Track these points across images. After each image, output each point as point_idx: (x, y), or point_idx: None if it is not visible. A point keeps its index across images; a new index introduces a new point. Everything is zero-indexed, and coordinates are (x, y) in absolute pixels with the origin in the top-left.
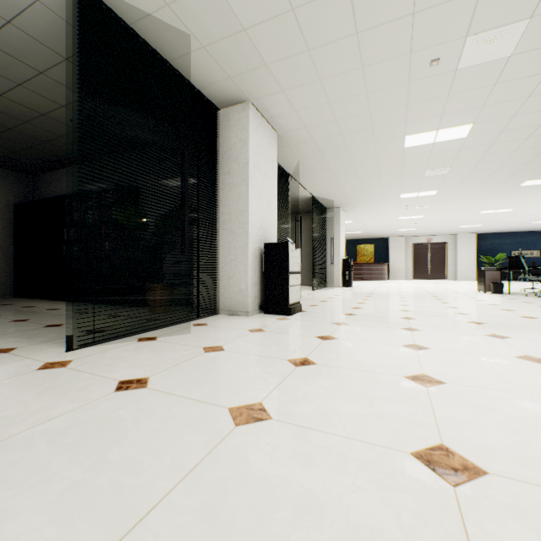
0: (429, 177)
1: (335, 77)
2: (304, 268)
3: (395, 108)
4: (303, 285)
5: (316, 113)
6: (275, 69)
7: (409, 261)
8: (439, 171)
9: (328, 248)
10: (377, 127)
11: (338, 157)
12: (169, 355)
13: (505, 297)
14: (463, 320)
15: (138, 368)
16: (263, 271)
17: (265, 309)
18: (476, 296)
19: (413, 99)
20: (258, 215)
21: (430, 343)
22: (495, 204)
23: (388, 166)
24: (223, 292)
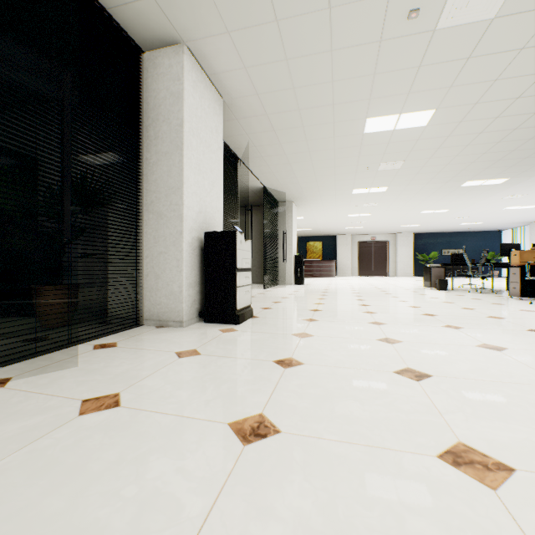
0: (383, 172)
1: (295, 18)
2: (255, 265)
3: (361, 78)
4: (253, 283)
5: (270, 74)
6: None
7: (355, 258)
8: (393, 164)
9: (280, 244)
10: (339, 102)
11: (293, 140)
12: None
13: (452, 294)
14: (437, 324)
15: None
16: (204, 268)
17: (205, 317)
18: (426, 293)
19: (382, 67)
20: (197, 195)
21: (427, 365)
22: (436, 204)
23: (345, 156)
24: (149, 295)
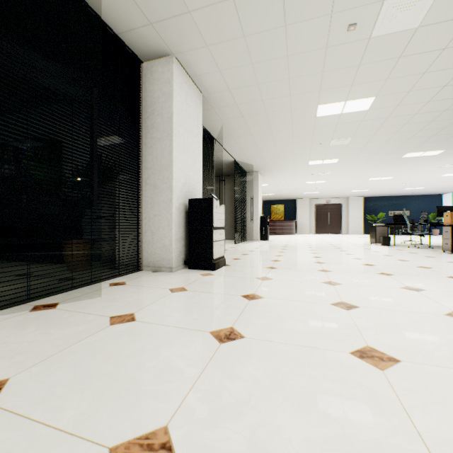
0: (334, 147)
1: (258, 34)
2: (227, 224)
3: (312, 75)
4: (226, 239)
5: (239, 75)
6: (198, 18)
7: (312, 219)
8: (342, 141)
9: (248, 207)
10: (294, 94)
11: (258, 123)
12: (61, 332)
13: (393, 249)
14: (373, 272)
15: (3, 359)
16: (188, 227)
17: (189, 264)
18: (370, 247)
19: (329, 67)
20: (182, 170)
21: (357, 300)
22: (381, 172)
23: (301, 135)
24: (147, 247)
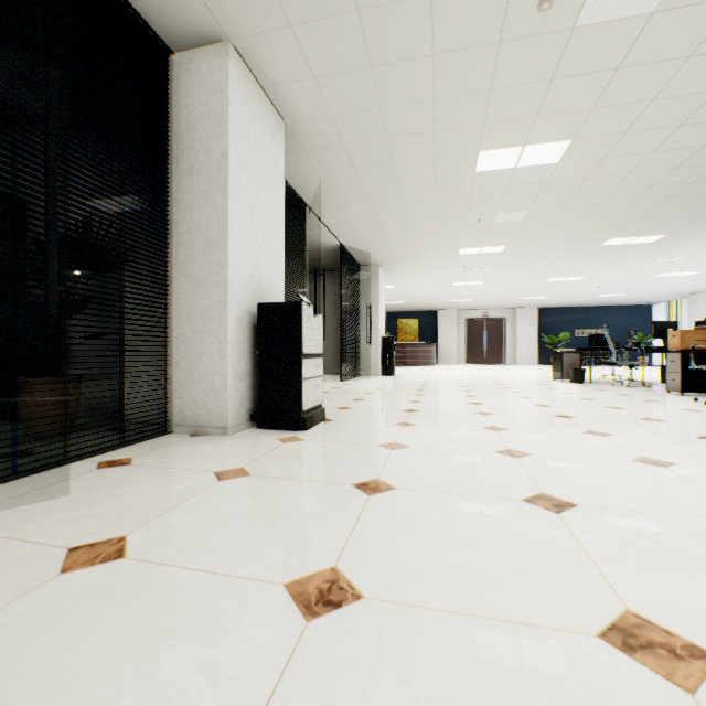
0: (500, 225)
1: (383, 8)
2: (329, 349)
3: (472, 95)
4: (327, 373)
5: (349, 88)
6: None
7: (462, 341)
8: (513, 215)
9: (363, 322)
10: (442, 129)
11: (381, 180)
12: None
13: (591, 388)
14: (576, 430)
15: None
16: (257, 353)
17: (259, 421)
18: (556, 386)
19: (501, 80)
20: (247, 252)
21: (568, 489)
22: (568, 269)
23: (449, 203)
24: (180, 391)
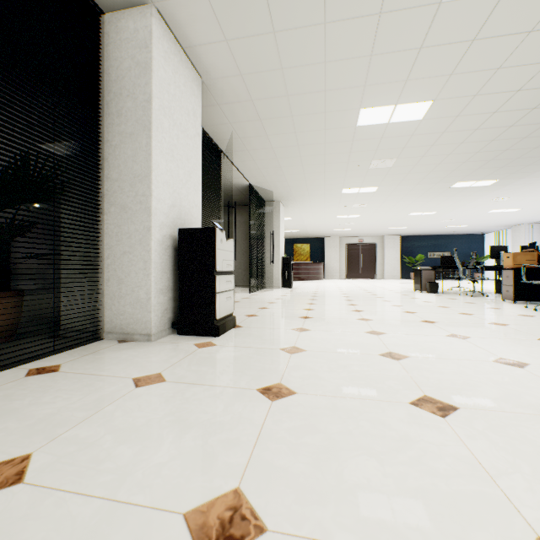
0: (374, 170)
1: None
2: (241, 267)
3: (356, 60)
4: (239, 286)
5: (256, 50)
6: None
7: (343, 261)
8: (385, 162)
9: (267, 246)
10: (331, 89)
11: (281, 131)
12: None
13: (444, 297)
14: (441, 333)
15: None
16: (178, 271)
17: (179, 328)
18: (417, 296)
19: (380, 47)
20: (169, 185)
21: (447, 391)
22: (424, 206)
23: (335, 151)
24: (110, 303)
